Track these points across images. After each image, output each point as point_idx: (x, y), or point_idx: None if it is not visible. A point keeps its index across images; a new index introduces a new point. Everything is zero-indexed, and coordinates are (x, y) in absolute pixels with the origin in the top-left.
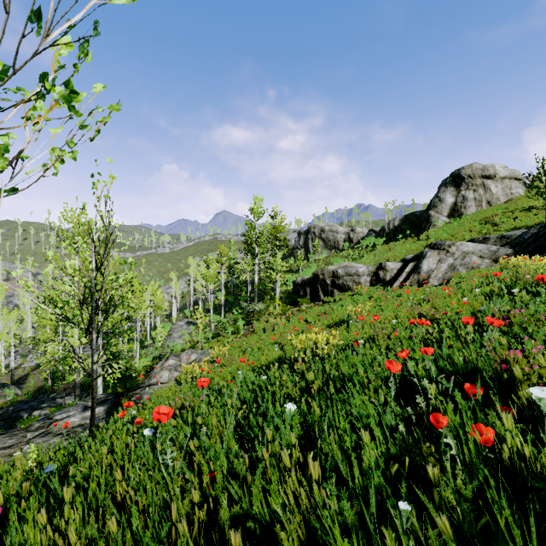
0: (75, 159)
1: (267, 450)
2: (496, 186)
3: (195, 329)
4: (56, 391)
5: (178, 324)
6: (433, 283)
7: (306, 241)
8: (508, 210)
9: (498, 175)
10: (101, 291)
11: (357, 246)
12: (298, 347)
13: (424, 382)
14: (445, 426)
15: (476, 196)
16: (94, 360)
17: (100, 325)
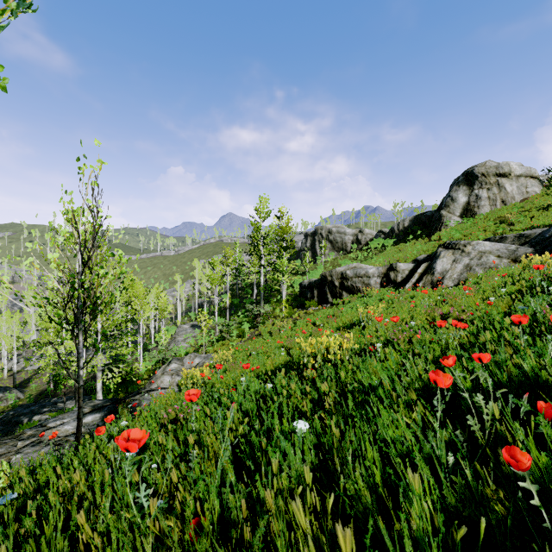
0: (6, 91)
1: (272, 485)
2: (511, 184)
3: (200, 332)
4: (58, 395)
5: (183, 327)
6: (448, 284)
7: (313, 243)
8: (524, 209)
9: (513, 173)
10: (89, 288)
11: (366, 248)
12: (307, 351)
13: (477, 398)
14: (528, 466)
15: (490, 195)
16: (80, 365)
17: (87, 326)
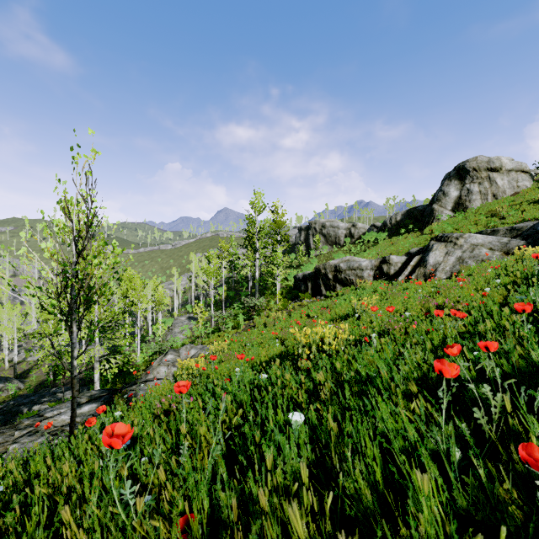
0: None
1: (266, 481)
2: (502, 179)
3: (196, 324)
4: (58, 385)
5: (180, 319)
6: (441, 277)
7: (307, 237)
8: (515, 203)
9: (504, 167)
10: (83, 278)
11: (359, 242)
12: (302, 342)
13: (484, 389)
14: None
15: (481, 189)
16: (74, 355)
17: (81, 316)
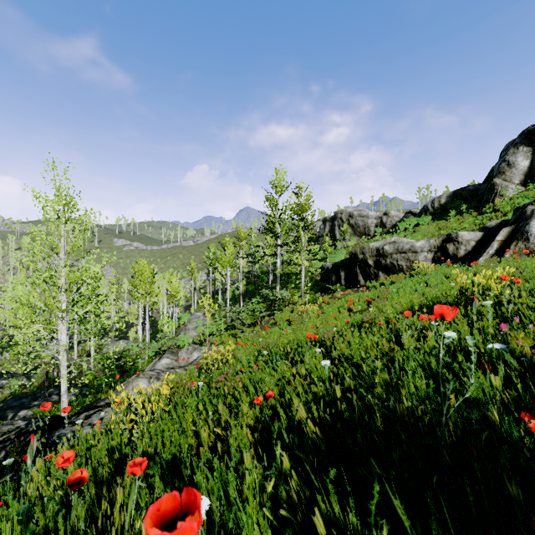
0: None
1: None
2: None
3: (212, 320)
4: None
5: (196, 315)
6: None
7: (332, 228)
8: None
9: None
10: None
11: (391, 232)
12: None
13: None
14: None
15: None
16: None
17: None
